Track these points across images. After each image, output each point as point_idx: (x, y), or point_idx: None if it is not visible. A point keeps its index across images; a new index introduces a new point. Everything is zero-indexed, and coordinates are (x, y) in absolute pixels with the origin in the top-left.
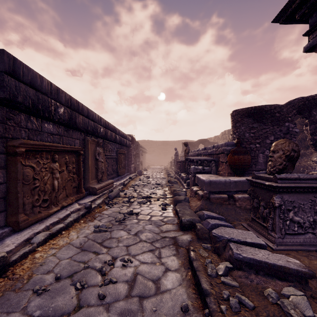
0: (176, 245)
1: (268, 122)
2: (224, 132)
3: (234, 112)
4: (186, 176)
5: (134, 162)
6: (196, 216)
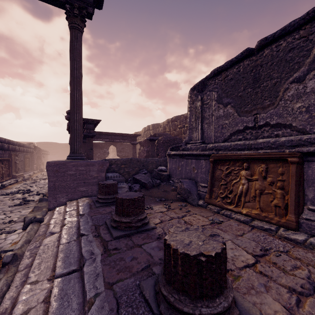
0: None
1: (98, 148)
2: None
3: None
4: None
5: (36, 163)
6: None
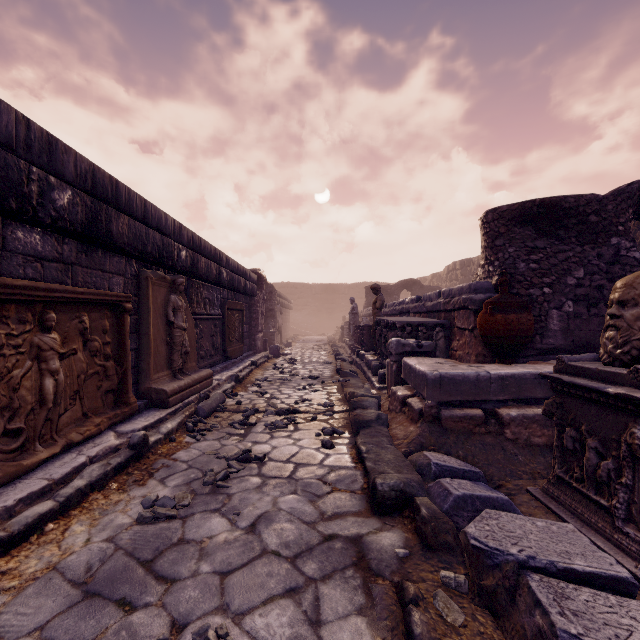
0: (364, 570)
1: (570, 235)
2: (452, 267)
3: (490, 214)
4: (378, 359)
5: (264, 328)
6: (412, 469)
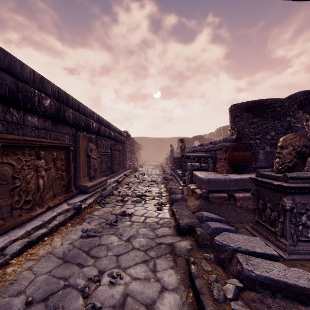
0: (174, 255)
1: (268, 116)
2: (219, 129)
3: (233, 107)
4: (183, 172)
5: (129, 158)
6: (195, 218)
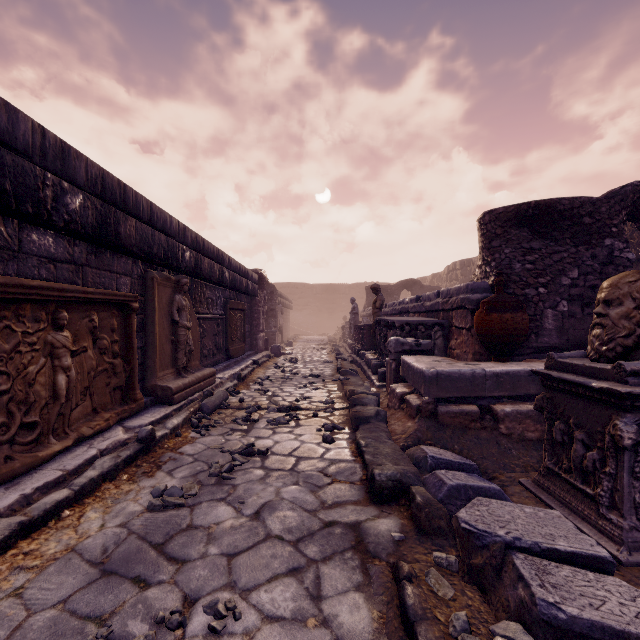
0: (362, 553)
1: (565, 237)
2: (452, 267)
3: (487, 216)
4: (378, 358)
5: (265, 327)
6: (409, 462)
